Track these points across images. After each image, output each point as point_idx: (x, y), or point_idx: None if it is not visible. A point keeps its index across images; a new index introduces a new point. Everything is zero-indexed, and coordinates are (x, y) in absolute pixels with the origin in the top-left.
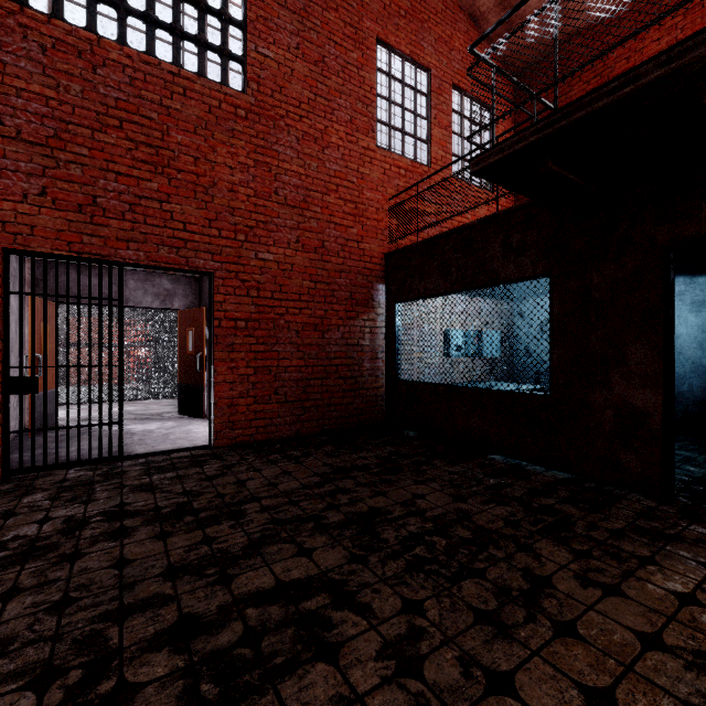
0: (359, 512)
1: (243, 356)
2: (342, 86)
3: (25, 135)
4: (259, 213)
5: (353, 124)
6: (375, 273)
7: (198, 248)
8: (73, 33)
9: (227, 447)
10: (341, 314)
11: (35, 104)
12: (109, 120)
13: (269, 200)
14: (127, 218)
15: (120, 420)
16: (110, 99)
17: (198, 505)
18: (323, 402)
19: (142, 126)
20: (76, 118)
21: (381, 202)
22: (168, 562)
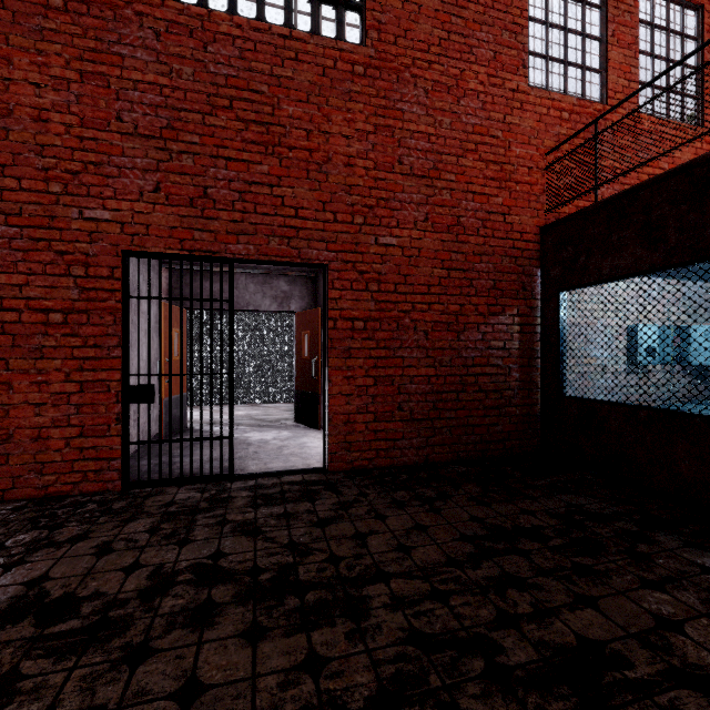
0: (560, 646)
1: (361, 364)
2: (482, 15)
3: (141, 129)
4: (380, 189)
5: (497, 61)
6: (527, 253)
7: (310, 237)
8: (185, 12)
9: (343, 472)
10: (481, 309)
11: (150, 95)
12: (219, 101)
13: (392, 171)
14: (237, 209)
15: (231, 435)
16: (220, 78)
17: (304, 575)
18: (458, 421)
19: (252, 102)
20: (188, 104)
21: (534, 159)
22: (251, 707)
